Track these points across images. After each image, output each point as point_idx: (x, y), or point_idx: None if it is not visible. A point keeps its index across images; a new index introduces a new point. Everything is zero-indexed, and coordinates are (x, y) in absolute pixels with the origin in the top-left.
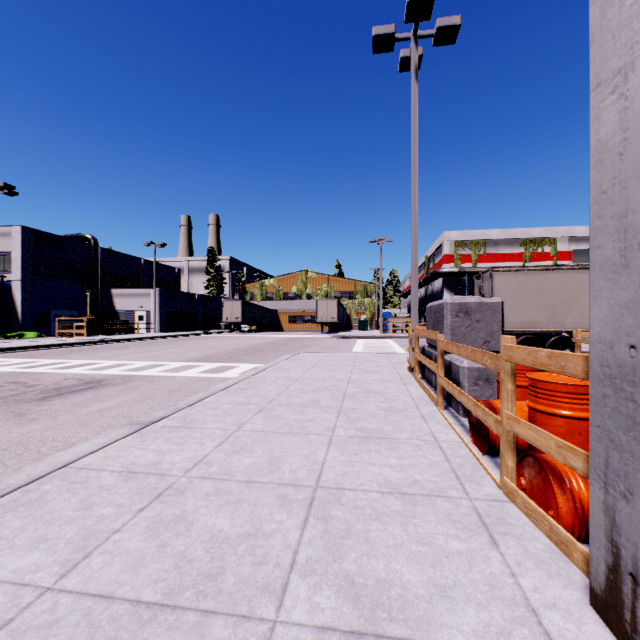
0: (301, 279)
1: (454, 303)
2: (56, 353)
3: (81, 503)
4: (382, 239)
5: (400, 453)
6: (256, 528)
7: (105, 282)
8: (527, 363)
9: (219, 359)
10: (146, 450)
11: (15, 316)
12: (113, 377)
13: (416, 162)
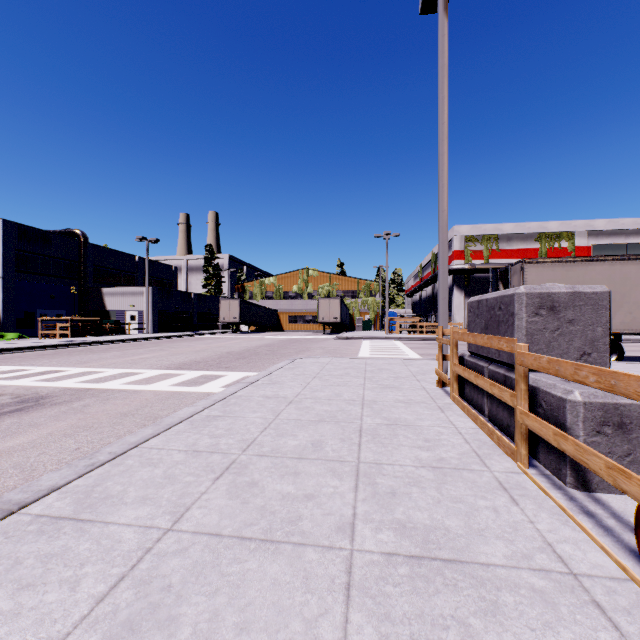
0: (302, 277)
1: (532, 294)
2: (23, 357)
3: None
4: (388, 234)
5: (519, 636)
6: None
7: (96, 280)
8: None
9: (205, 365)
10: None
11: None
12: (62, 392)
13: (445, 119)
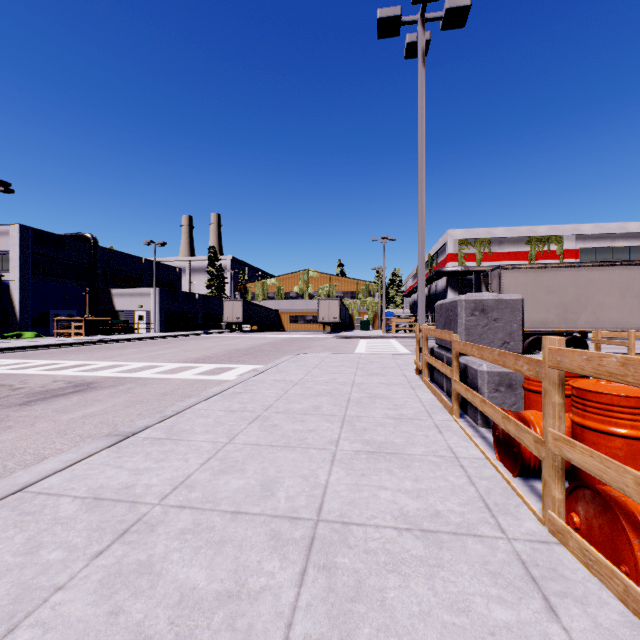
0: (303, 279)
1: (469, 300)
2: (51, 353)
3: (26, 544)
4: (385, 237)
5: (415, 473)
6: (239, 584)
7: (105, 281)
8: (586, 371)
9: (217, 360)
10: (120, 469)
11: (13, 316)
12: (104, 379)
13: (423, 152)
